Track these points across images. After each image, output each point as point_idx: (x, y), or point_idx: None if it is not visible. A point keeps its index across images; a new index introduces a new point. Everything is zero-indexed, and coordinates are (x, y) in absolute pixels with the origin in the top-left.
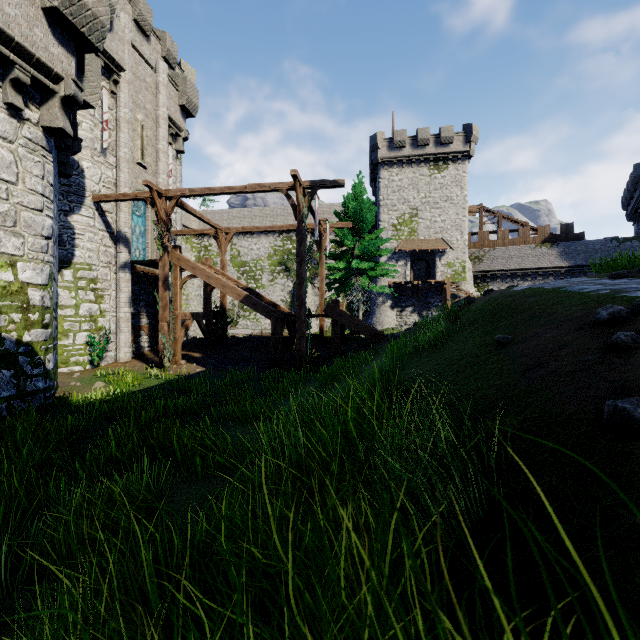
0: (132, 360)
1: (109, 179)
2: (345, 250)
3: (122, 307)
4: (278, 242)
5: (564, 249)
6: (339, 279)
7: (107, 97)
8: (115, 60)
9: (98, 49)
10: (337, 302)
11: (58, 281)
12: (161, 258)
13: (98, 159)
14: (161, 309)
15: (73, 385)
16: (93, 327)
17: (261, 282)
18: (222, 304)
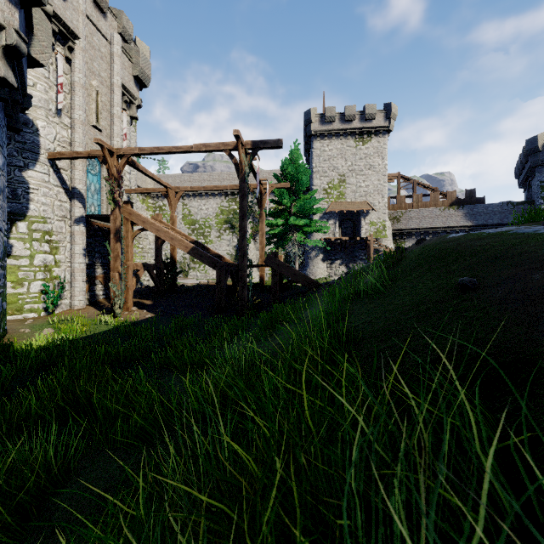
0: (86, 307)
1: (64, 139)
2: (283, 208)
3: (77, 258)
4: (224, 203)
5: (468, 211)
6: (278, 234)
7: (62, 62)
8: (69, 28)
9: (43, 3)
10: (276, 253)
11: (12, 233)
12: (112, 212)
13: (53, 119)
14: (112, 259)
15: (22, 332)
16: (48, 276)
17: (209, 238)
18: (172, 256)
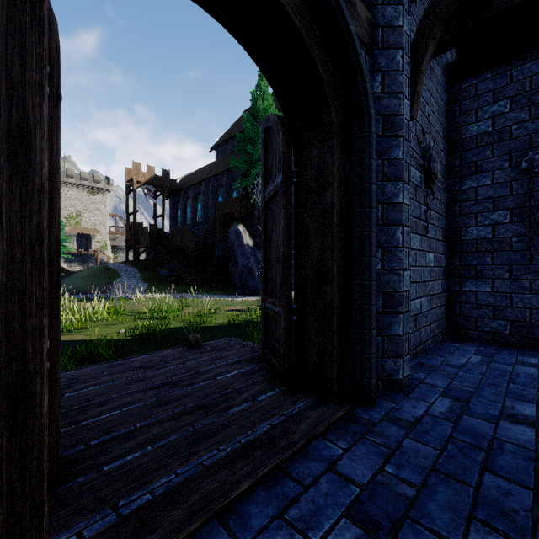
0: None
1: None
2: None
3: None
4: None
5: None
6: None
7: None
8: None
9: None
10: None
11: None
12: None
13: None
14: None
15: None
16: None
17: None
18: None
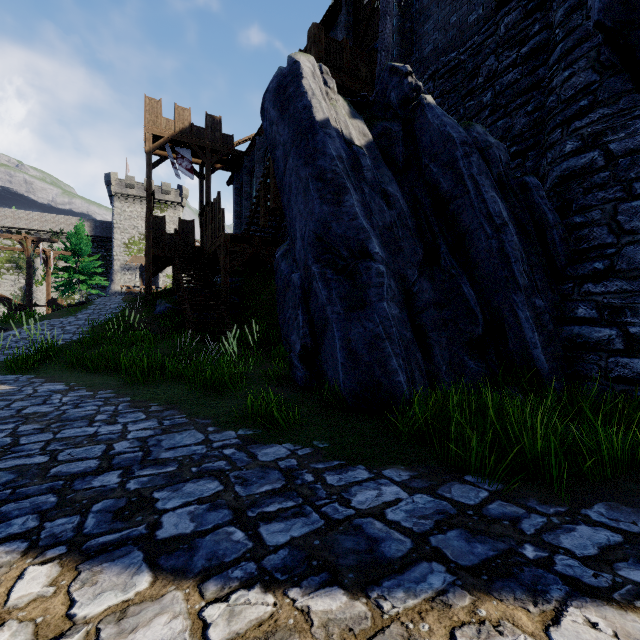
0: None
1: None
2: (70, 266)
3: None
4: (7, 241)
5: None
6: (65, 284)
7: None
8: None
9: None
10: (55, 299)
11: None
12: None
13: None
14: None
15: None
16: None
17: None
18: None
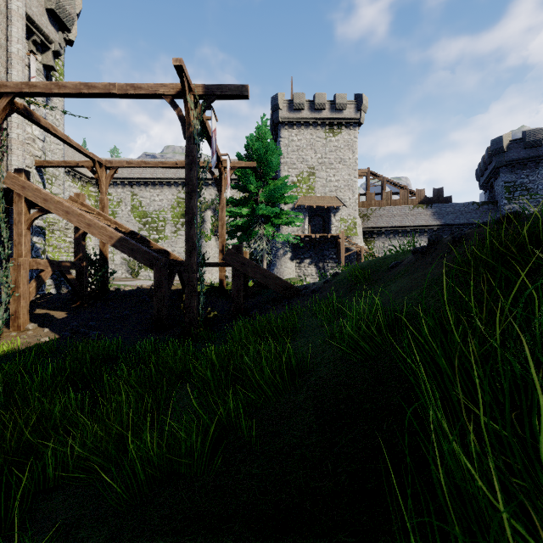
0: None
1: None
2: (248, 196)
3: None
4: (181, 194)
5: (436, 210)
6: (242, 227)
7: None
8: None
9: None
10: (239, 248)
11: None
12: None
13: None
14: None
15: None
16: None
17: (164, 233)
18: (102, 251)
